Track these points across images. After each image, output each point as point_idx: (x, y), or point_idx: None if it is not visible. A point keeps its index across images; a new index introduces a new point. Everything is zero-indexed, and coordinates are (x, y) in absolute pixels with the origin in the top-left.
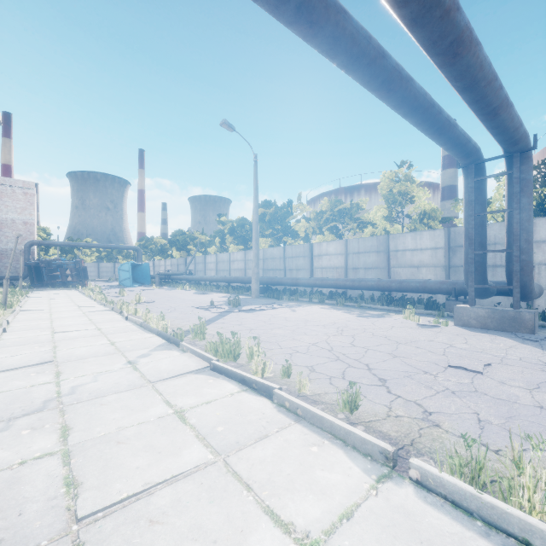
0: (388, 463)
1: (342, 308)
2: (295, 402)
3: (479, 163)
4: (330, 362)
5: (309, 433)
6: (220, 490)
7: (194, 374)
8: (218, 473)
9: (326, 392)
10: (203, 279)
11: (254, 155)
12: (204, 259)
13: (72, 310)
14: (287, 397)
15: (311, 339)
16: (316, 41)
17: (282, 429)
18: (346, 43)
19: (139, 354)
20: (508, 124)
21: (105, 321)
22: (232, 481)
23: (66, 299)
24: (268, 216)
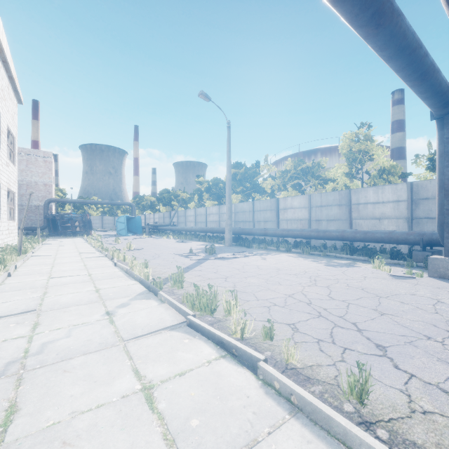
0: None
1: (309, 256)
2: (288, 385)
3: None
4: (312, 319)
5: (313, 440)
6: None
7: (169, 330)
8: None
9: (318, 364)
10: (184, 229)
11: (227, 122)
12: (185, 213)
13: (73, 256)
14: (277, 375)
15: (287, 290)
16: None
17: (275, 429)
18: None
19: (119, 303)
20: None
21: (97, 266)
22: None
23: (71, 246)
24: (239, 175)
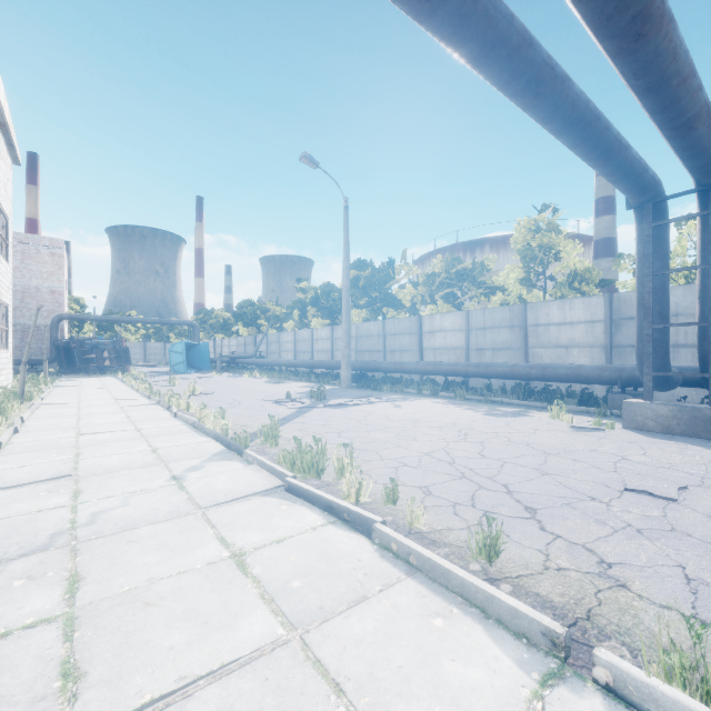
0: (556, 652)
1: (463, 403)
2: (406, 544)
3: (658, 201)
4: (452, 480)
5: (428, 595)
6: (294, 693)
7: (261, 496)
8: (292, 660)
9: (449, 528)
10: (277, 363)
11: (344, 199)
12: (279, 338)
13: (106, 404)
14: (395, 536)
15: (424, 447)
16: (434, 21)
17: (388, 587)
18: (478, 23)
19: (188, 466)
20: (707, 143)
21: (147, 419)
22: (313, 677)
23: (101, 390)
24: (362, 280)
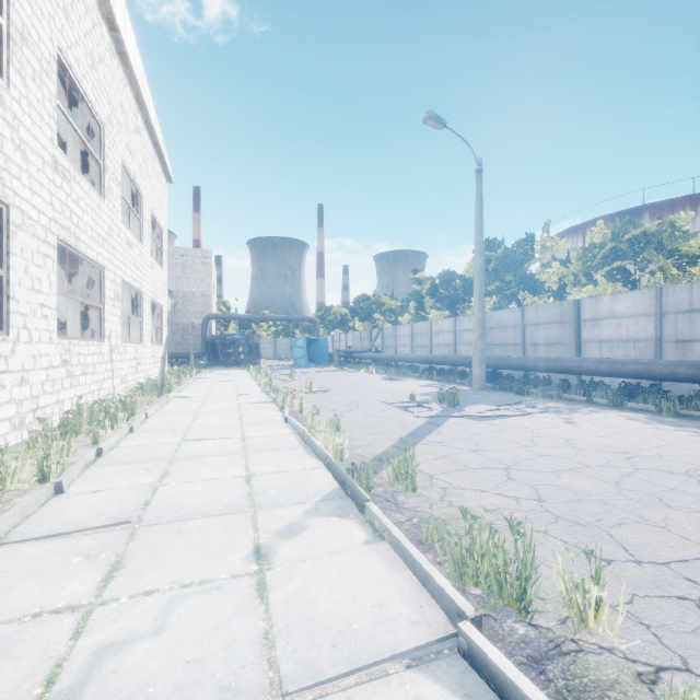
0: None
1: (681, 422)
2: None
3: None
4: None
5: None
6: None
7: (408, 665)
8: None
9: None
10: (394, 358)
11: (476, 161)
12: (394, 331)
13: (227, 400)
14: None
15: None
16: None
17: None
18: None
19: (283, 522)
20: None
21: (258, 422)
22: None
23: (230, 383)
24: (492, 262)
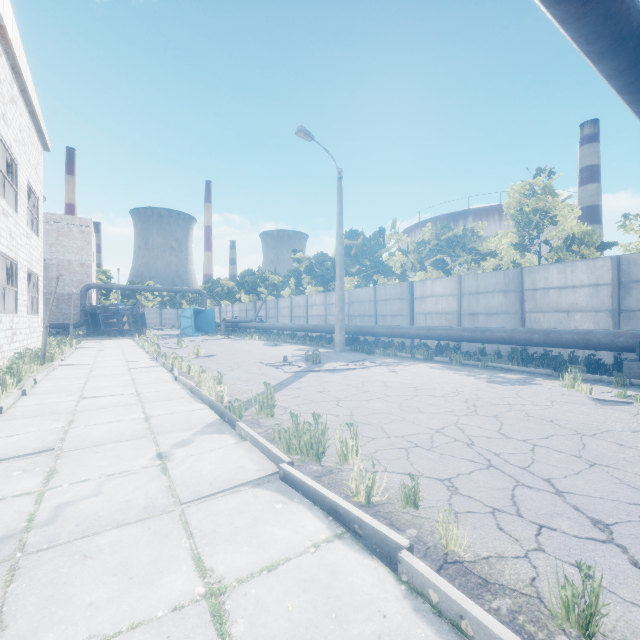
0: None
1: (460, 368)
2: (455, 600)
3: None
4: (479, 471)
5: None
6: None
7: (252, 486)
8: None
9: (499, 555)
10: (275, 327)
11: (338, 170)
12: (276, 304)
13: (116, 366)
14: (433, 579)
15: (432, 422)
16: None
17: None
18: None
19: (177, 440)
20: None
21: (149, 381)
22: None
23: (116, 351)
24: (354, 249)
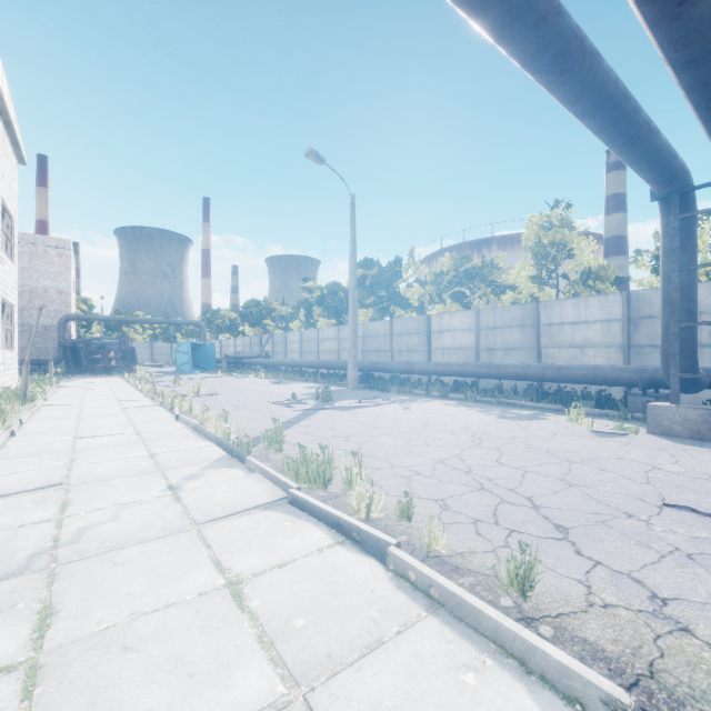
0: None
1: (474, 405)
2: (426, 574)
3: (686, 192)
4: (471, 492)
5: (455, 640)
6: None
7: (262, 509)
8: None
9: (472, 551)
10: (283, 363)
11: (351, 196)
12: (284, 338)
13: (109, 406)
14: (412, 563)
15: (437, 454)
16: None
17: (407, 628)
18: None
19: (186, 474)
20: None
21: (149, 421)
22: None
23: (105, 390)
24: (369, 279)
